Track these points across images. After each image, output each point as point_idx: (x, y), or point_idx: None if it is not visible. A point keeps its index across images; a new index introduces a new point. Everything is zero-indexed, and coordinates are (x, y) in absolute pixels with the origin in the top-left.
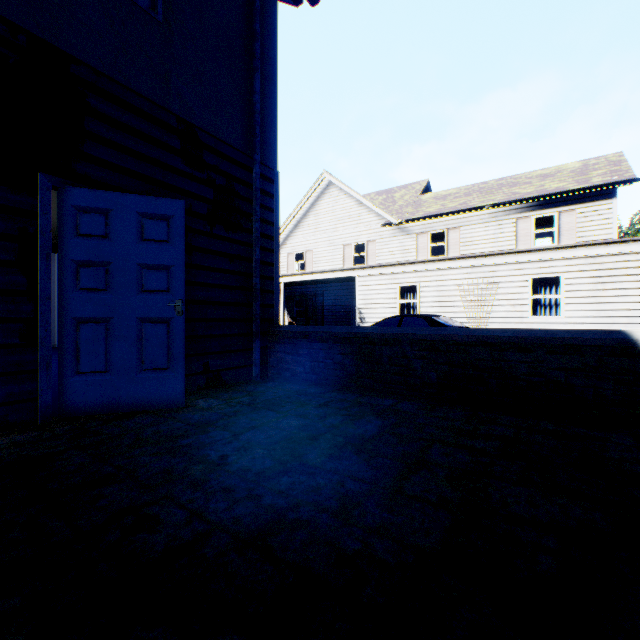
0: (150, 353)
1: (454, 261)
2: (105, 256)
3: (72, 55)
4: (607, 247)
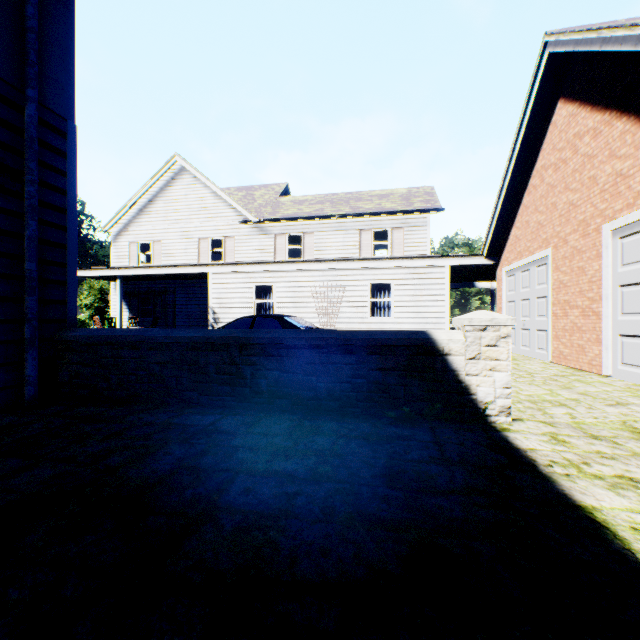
0: None
1: (308, 263)
2: None
3: None
4: (423, 260)
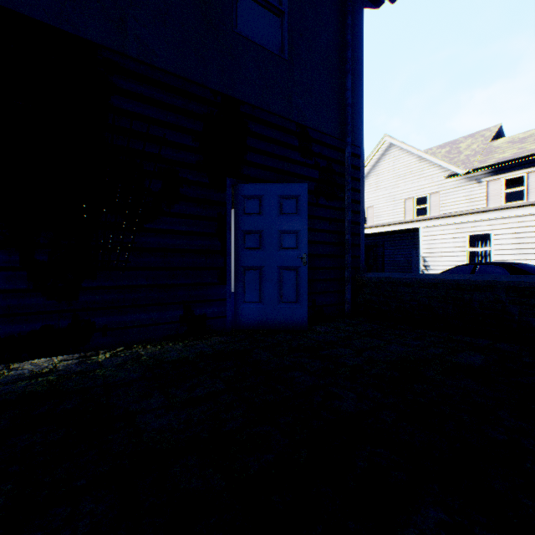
0: (285, 291)
1: None
2: (259, 226)
3: (241, 100)
4: None
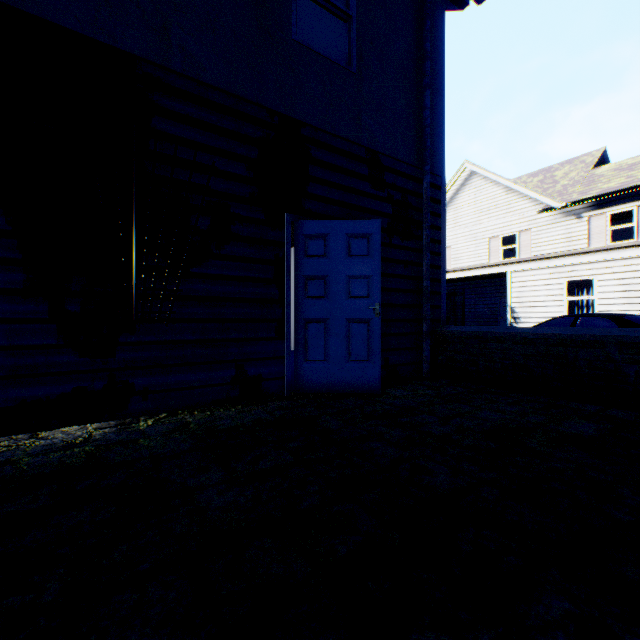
0: (355, 347)
1: None
2: (324, 271)
3: (302, 121)
4: None
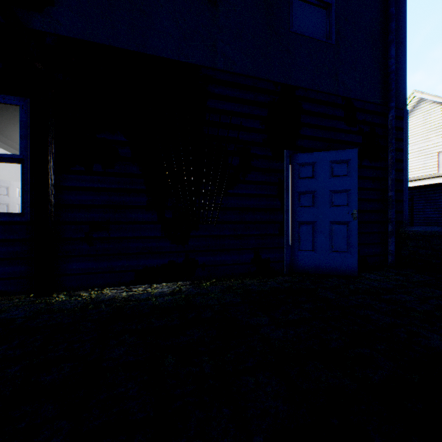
0: (336, 242)
1: None
2: (312, 188)
3: (296, 86)
4: None
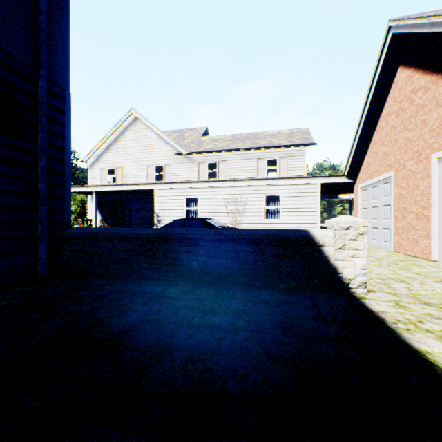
0: None
1: (221, 182)
2: None
3: None
4: (302, 180)
